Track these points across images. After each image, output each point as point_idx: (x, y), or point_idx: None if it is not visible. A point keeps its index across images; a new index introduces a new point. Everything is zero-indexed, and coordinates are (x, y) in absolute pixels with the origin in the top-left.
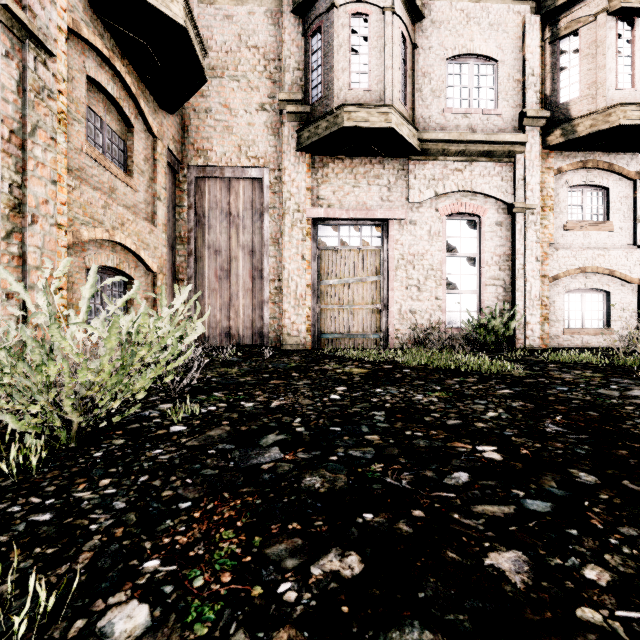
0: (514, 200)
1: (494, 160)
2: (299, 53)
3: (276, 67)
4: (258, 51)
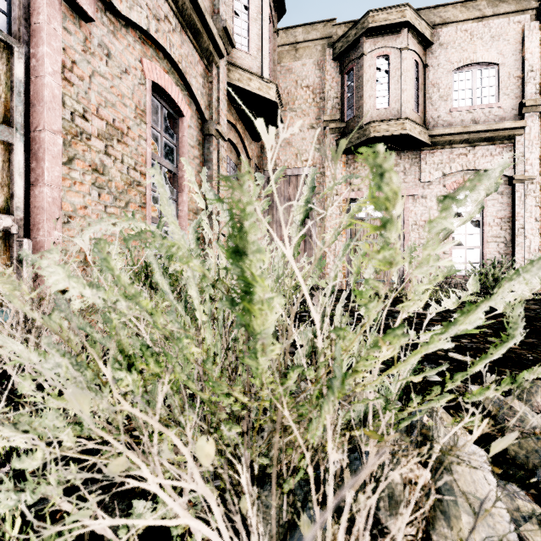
0: (514, 173)
1: (495, 143)
2: (337, 86)
3: (321, 98)
4: (309, 89)
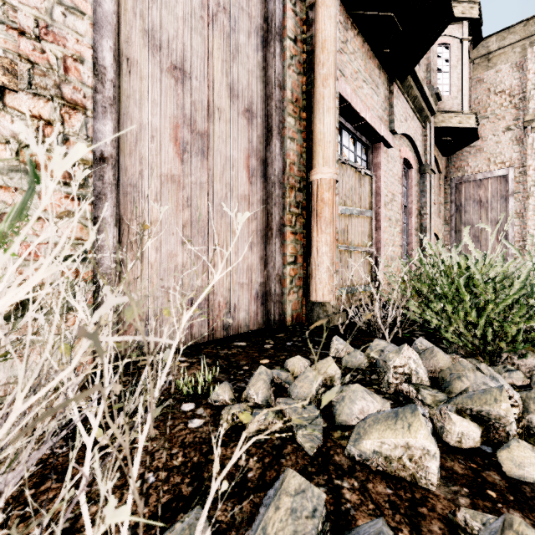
0: None
1: None
2: None
3: (520, 98)
4: (504, 93)
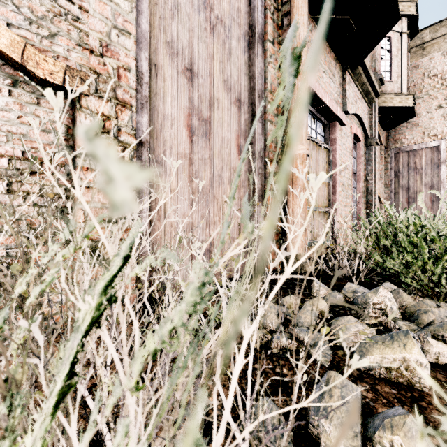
0: None
1: None
2: None
3: None
4: (436, 77)
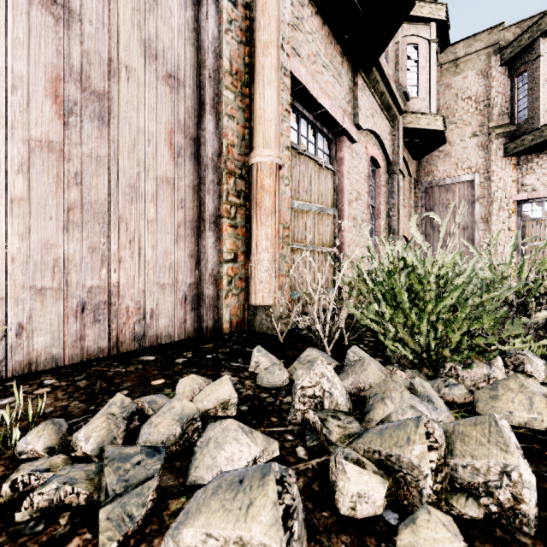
0: None
1: None
2: (505, 91)
3: (485, 105)
4: (470, 99)
